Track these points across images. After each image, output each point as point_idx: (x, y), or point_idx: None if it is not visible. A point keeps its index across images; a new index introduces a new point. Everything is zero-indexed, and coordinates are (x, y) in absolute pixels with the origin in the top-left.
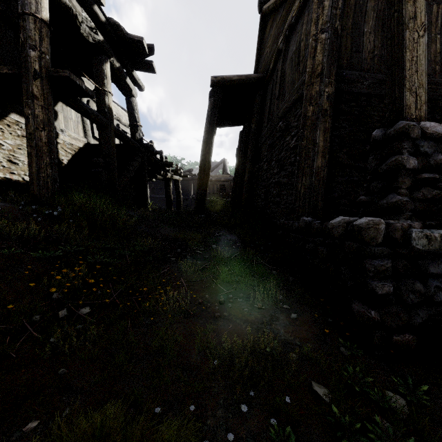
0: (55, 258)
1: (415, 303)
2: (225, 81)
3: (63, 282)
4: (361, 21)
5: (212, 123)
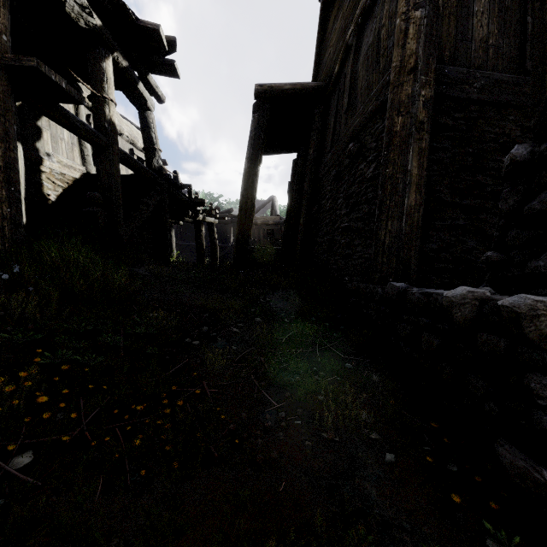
0: None
1: None
2: (274, 90)
3: None
4: None
5: (256, 148)
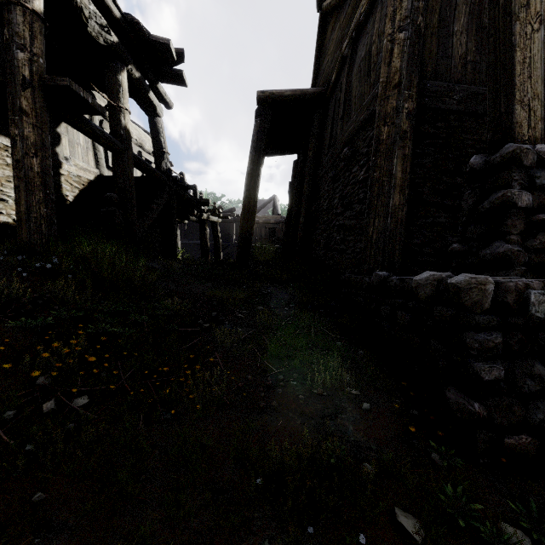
0: (45, 327)
1: (534, 392)
2: (275, 97)
3: (53, 362)
4: (450, 18)
5: (258, 151)
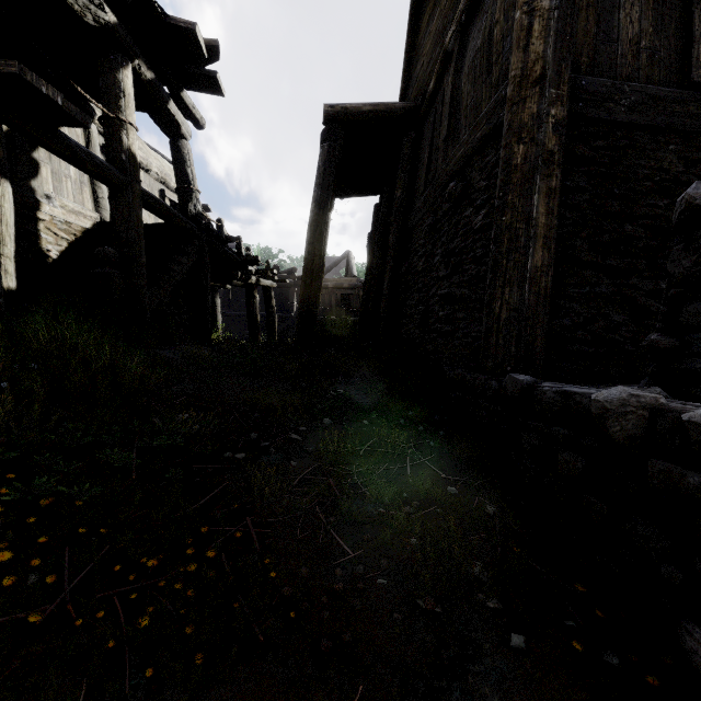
0: None
1: None
2: (349, 113)
3: None
4: None
5: (326, 188)
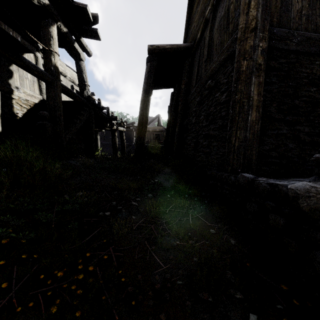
0: None
1: None
2: (160, 49)
3: None
4: None
5: (149, 84)
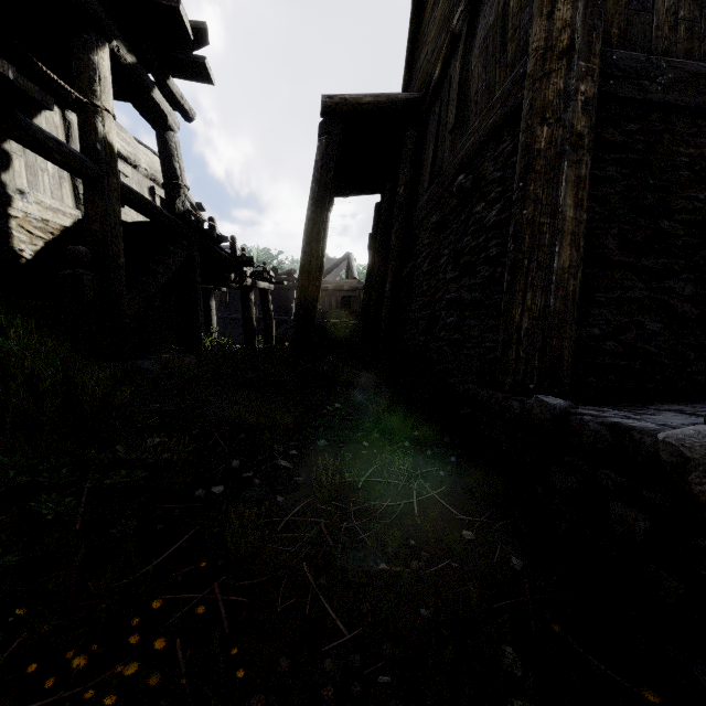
0: None
1: None
2: (348, 104)
3: None
4: None
5: (324, 185)
